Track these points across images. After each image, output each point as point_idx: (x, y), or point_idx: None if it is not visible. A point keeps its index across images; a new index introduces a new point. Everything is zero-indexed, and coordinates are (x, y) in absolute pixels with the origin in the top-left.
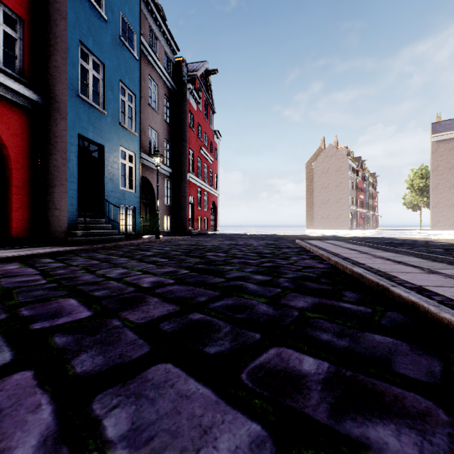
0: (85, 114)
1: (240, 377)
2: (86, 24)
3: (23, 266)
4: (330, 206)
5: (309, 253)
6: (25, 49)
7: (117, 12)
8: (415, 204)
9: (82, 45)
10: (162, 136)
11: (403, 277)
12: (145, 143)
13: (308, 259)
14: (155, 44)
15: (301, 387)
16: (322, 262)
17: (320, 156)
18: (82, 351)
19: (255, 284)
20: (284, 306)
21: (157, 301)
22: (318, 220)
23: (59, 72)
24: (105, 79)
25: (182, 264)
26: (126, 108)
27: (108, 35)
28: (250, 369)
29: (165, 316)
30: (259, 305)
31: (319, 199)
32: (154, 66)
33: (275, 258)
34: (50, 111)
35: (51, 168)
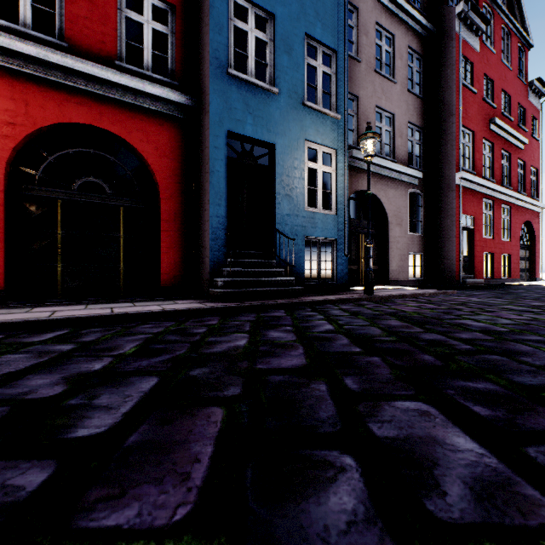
0: (239, 100)
1: None
2: None
3: None
4: None
5: None
6: (177, 43)
7: None
8: None
9: None
10: (403, 119)
11: None
12: None
13: None
14: None
15: None
16: None
17: None
18: None
19: None
20: None
21: None
22: None
23: (204, 49)
24: (275, 38)
25: None
26: (318, 78)
27: None
28: None
29: None
30: None
31: None
32: (386, 4)
33: None
34: (199, 112)
35: (199, 190)
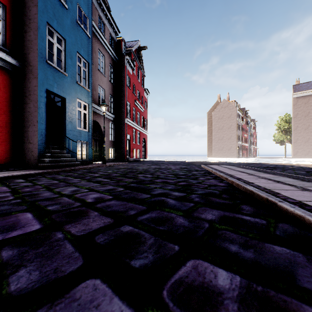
0: (51, 75)
1: (162, 294)
2: (52, 10)
3: (0, 185)
4: (224, 141)
5: (212, 175)
6: (7, 27)
7: (75, 3)
8: (281, 140)
9: (49, 25)
10: (108, 92)
11: (284, 193)
12: (95, 97)
13: (211, 179)
14: (103, 27)
15: (218, 307)
16: (222, 182)
17: (217, 107)
18: (22, 266)
19: (173, 199)
20: (197, 219)
21: (96, 214)
22: (216, 151)
23: (32, 44)
24: (66, 50)
25: (119, 183)
26: (81, 72)
27: (68, 19)
28: (171, 284)
29: (101, 229)
30: (177, 218)
31: (217, 137)
32: (102, 43)
33: (188, 178)
34: (25, 72)
35: (26, 113)
